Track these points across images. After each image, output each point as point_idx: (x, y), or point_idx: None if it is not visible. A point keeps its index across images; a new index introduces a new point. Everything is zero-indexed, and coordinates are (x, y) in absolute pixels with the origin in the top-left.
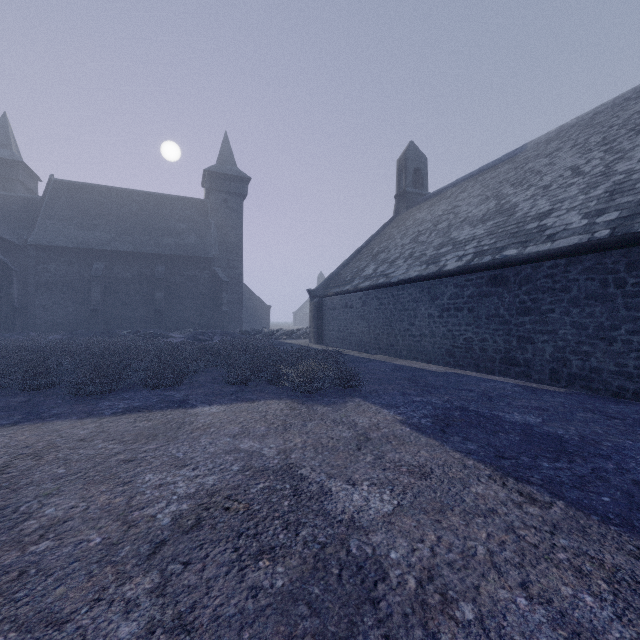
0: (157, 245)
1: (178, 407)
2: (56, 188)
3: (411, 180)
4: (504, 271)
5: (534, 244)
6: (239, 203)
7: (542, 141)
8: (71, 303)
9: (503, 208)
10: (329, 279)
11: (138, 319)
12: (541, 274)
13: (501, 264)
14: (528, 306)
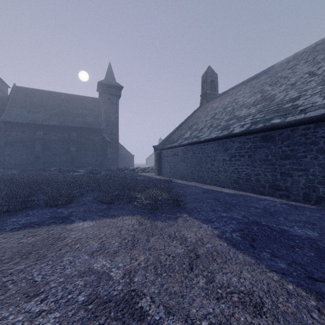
0: (72, 122)
1: (61, 223)
2: (17, 91)
3: (209, 86)
4: (271, 133)
5: (292, 115)
6: (117, 100)
7: (284, 62)
8: (24, 153)
9: (266, 97)
10: (165, 140)
11: (61, 162)
12: (297, 134)
13: (270, 128)
14: (288, 154)
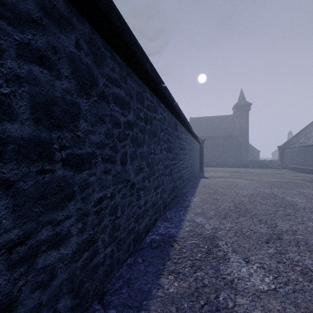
0: (219, 133)
1: (251, 168)
2: (191, 120)
3: None
4: None
5: None
6: (247, 113)
7: None
8: None
9: None
10: (286, 142)
11: (214, 156)
12: None
13: None
14: None
